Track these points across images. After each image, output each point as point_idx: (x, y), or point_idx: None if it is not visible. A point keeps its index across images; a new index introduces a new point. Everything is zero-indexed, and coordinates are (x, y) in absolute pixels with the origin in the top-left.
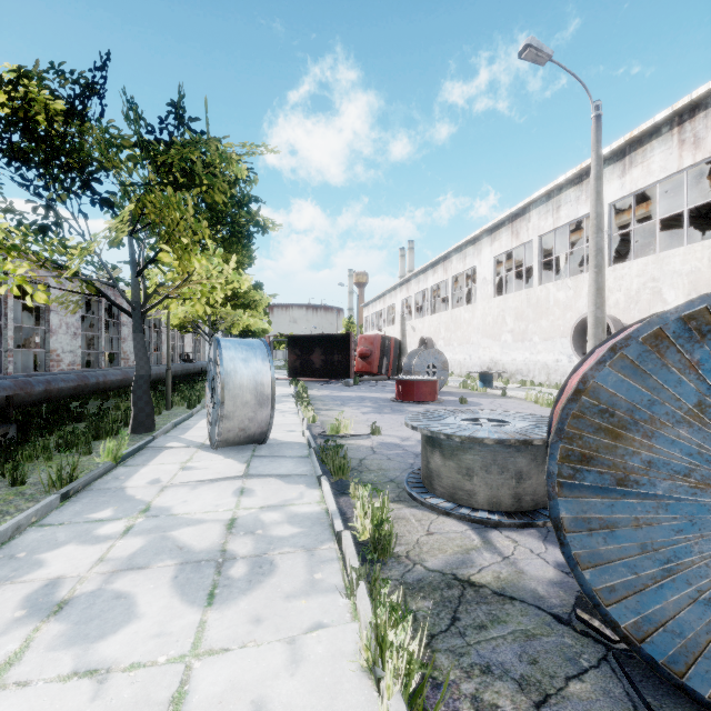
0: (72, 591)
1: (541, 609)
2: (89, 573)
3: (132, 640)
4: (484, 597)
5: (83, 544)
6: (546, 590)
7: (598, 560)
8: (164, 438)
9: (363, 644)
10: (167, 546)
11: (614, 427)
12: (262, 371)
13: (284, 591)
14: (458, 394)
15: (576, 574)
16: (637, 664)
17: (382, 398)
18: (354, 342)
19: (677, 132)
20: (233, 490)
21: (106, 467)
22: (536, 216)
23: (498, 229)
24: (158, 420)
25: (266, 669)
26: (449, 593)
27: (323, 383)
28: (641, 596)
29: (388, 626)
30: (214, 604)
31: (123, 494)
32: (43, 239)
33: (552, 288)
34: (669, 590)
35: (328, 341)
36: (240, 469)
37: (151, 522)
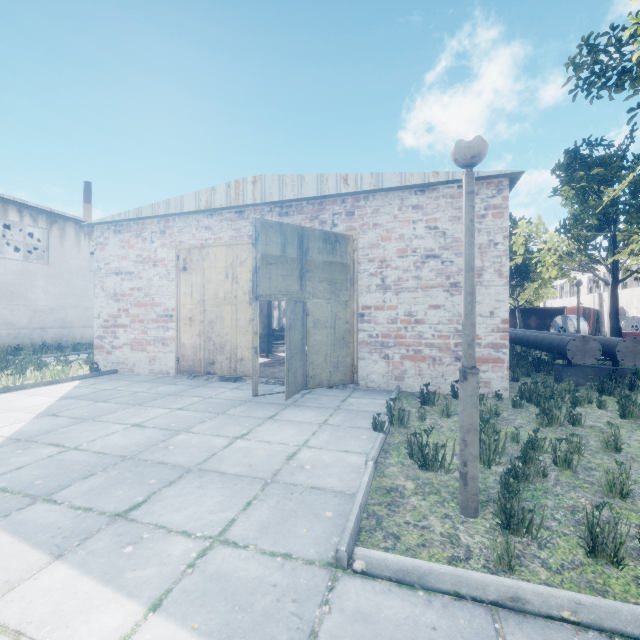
0: None
1: None
2: None
3: None
4: None
5: None
6: None
7: None
8: None
9: None
10: None
11: None
12: (584, 325)
13: None
14: None
15: None
16: None
17: None
18: None
19: None
20: None
21: None
22: None
23: None
24: None
25: None
26: None
27: None
28: None
29: None
30: None
31: None
32: None
33: None
34: None
35: (541, 311)
36: None
37: None
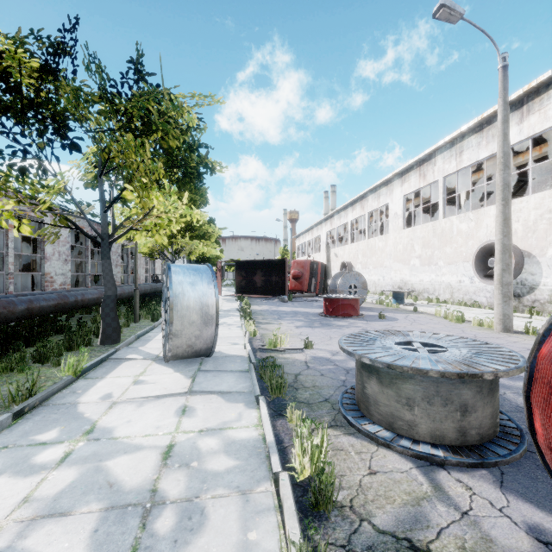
0: None
1: None
2: (6, 521)
3: None
4: None
5: (16, 476)
6: None
7: None
8: (126, 350)
9: None
10: (97, 481)
11: None
12: (207, 294)
13: None
14: (375, 310)
15: None
16: None
17: (312, 312)
18: (289, 266)
19: None
20: (176, 408)
21: (65, 381)
22: (440, 160)
23: (407, 172)
24: (125, 332)
25: None
26: None
27: (264, 299)
28: None
29: None
30: None
31: (74, 411)
32: (24, 179)
33: (455, 220)
34: None
35: (267, 265)
36: (185, 385)
37: (90, 448)
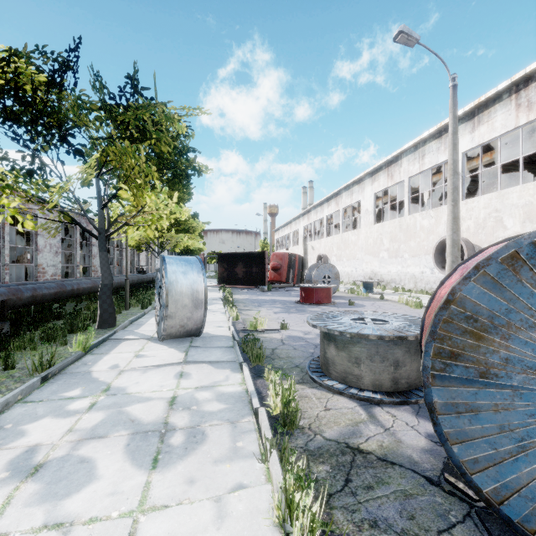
0: (46, 456)
1: (416, 472)
2: (60, 441)
3: (92, 498)
4: (371, 462)
5: (57, 418)
6: (419, 456)
7: (464, 437)
8: (123, 332)
9: (275, 505)
10: (122, 419)
11: (478, 330)
12: (197, 281)
13: (213, 457)
14: (347, 298)
15: (446, 448)
16: (495, 520)
17: (289, 301)
18: (268, 258)
19: (514, 98)
20: (175, 374)
21: (77, 355)
22: (406, 162)
23: (377, 172)
24: (118, 318)
25: (197, 523)
26: (343, 459)
27: (245, 289)
28: (500, 467)
29: (295, 486)
30: (158, 468)
31: (90, 377)
32: (30, 180)
33: (418, 217)
34: (523, 463)
35: (248, 257)
36: (180, 357)
37: (110, 400)
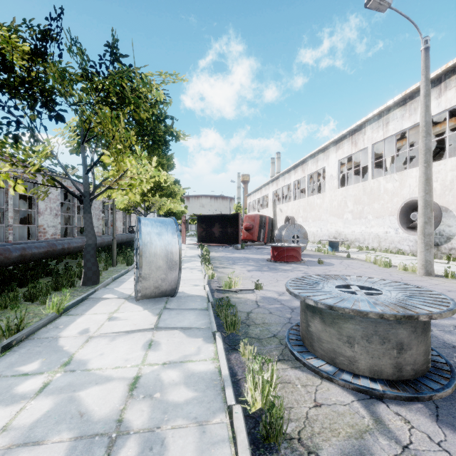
0: None
1: None
2: None
3: None
4: None
5: None
6: None
7: None
8: (103, 290)
9: None
10: (70, 411)
11: None
12: (172, 242)
13: None
14: (315, 256)
15: None
16: None
17: (261, 258)
18: (241, 219)
19: None
20: (143, 343)
21: (49, 317)
22: (370, 130)
23: (341, 141)
24: (104, 275)
25: None
26: None
27: (220, 247)
28: None
29: None
30: None
31: (55, 345)
32: (17, 146)
33: (382, 181)
34: None
35: (223, 219)
36: (152, 321)
37: (66, 378)
